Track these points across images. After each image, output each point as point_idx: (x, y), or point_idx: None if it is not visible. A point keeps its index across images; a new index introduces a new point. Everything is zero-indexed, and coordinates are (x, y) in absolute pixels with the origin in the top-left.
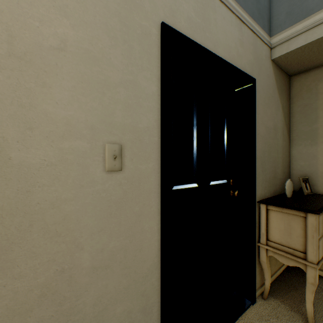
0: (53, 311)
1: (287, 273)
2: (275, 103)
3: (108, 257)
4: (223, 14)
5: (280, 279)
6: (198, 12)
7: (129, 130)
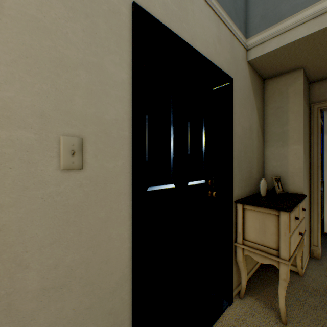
0: None
1: (261, 270)
2: (250, 104)
3: (65, 274)
4: (201, 7)
5: (255, 277)
6: None
7: (92, 121)
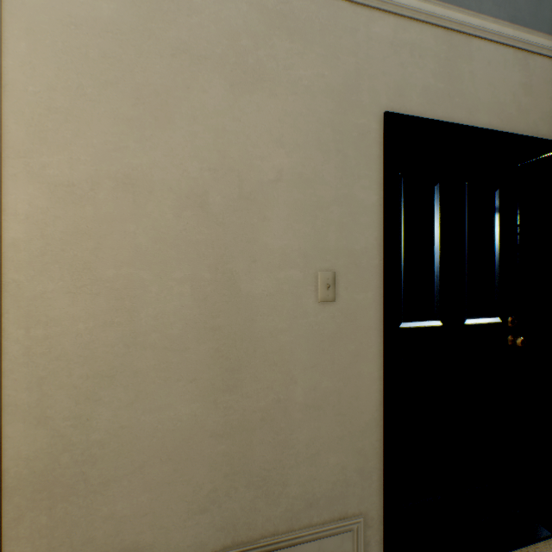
0: (271, 437)
1: None
2: None
3: (321, 397)
4: (488, 57)
5: None
6: (439, 74)
7: (343, 254)
